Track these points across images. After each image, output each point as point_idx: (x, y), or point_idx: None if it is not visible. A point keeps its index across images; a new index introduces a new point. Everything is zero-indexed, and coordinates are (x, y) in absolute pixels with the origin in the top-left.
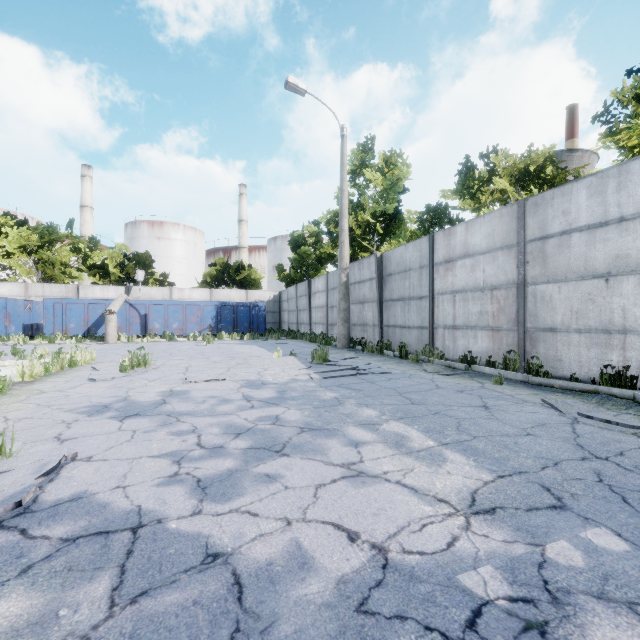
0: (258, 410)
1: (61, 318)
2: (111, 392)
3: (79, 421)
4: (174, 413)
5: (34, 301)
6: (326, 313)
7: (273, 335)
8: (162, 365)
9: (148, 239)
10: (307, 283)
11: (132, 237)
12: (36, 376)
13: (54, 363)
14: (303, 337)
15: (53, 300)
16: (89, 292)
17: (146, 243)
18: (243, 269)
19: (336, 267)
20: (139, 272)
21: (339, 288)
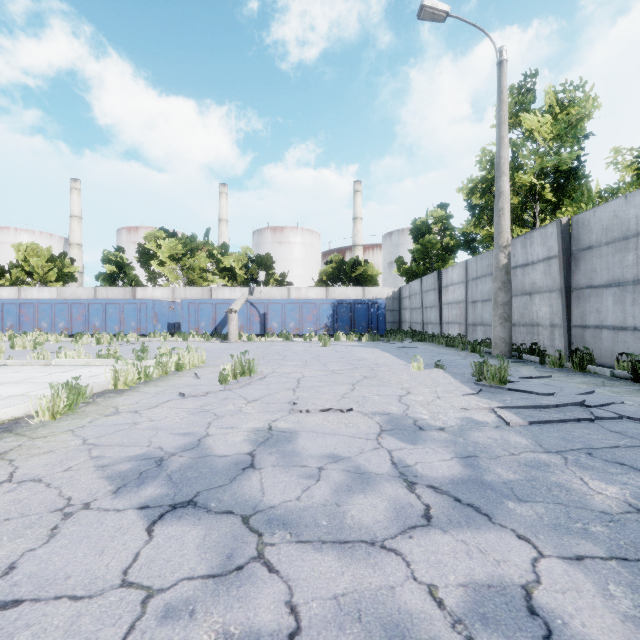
0: (450, 539)
1: (194, 317)
2: (189, 422)
3: (86, 510)
4: (258, 513)
5: (176, 302)
6: (464, 310)
7: (396, 336)
8: (270, 374)
9: (271, 244)
10: (436, 274)
11: (258, 244)
12: (130, 384)
13: (157, 367)
14: (433, 340)
15: (188, 300)
16: (220, 293)
17: (269, 248)
18: (359, 265)
19: (472, 254)
20: (260, 272)
21: (495, 274)
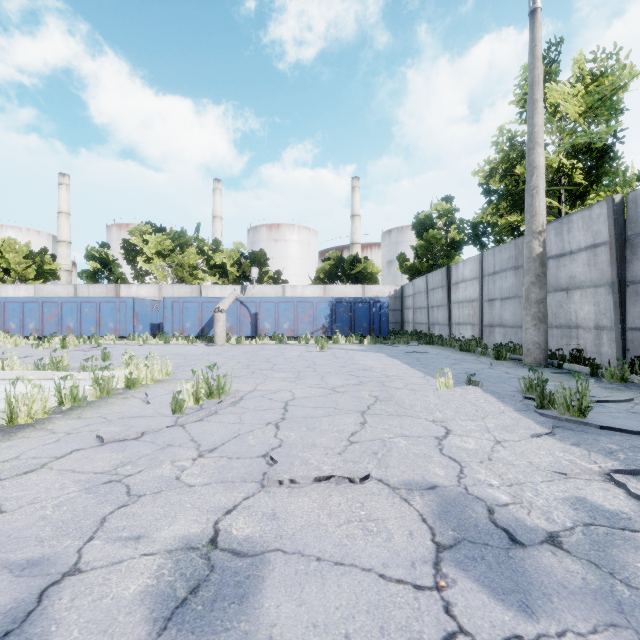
0: None
1: (178, 317)
2: (63, 519)
3: None
4: None
5: (161, 301)
6: (479, 309)
7: (401, 339)
8: (250, 393)
9: (266, 242)
10: (444, 270)
11: (253, 241)
12: (36, 415)
13: (94, 385)
14: (444, 342)
15: (172, 299)
16: (209, 292)
17: (265, 246)
18: (358, 262)
19: (482, 249)
20: (253, 269)
21: (527, 265)
